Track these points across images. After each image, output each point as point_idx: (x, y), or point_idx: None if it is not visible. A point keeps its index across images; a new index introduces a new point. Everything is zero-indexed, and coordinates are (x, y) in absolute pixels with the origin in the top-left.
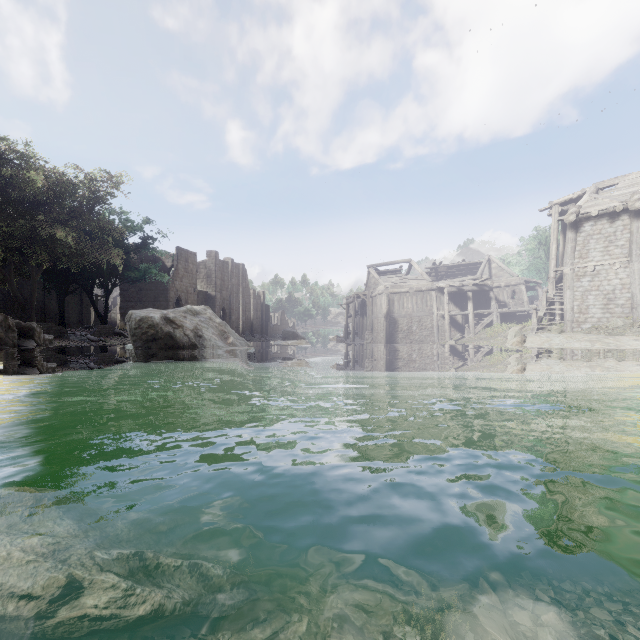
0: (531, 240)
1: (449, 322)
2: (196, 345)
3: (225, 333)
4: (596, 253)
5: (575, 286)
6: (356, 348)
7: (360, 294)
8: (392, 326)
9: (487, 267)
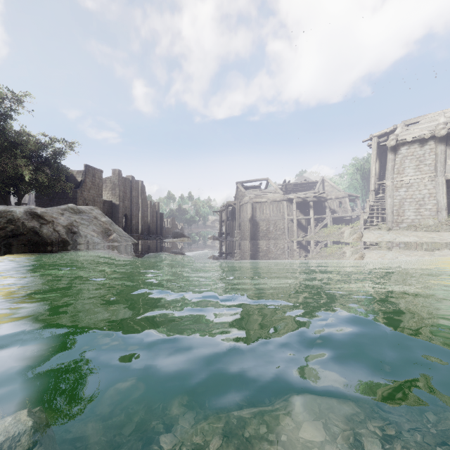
0: (351, 167)
1: (297, 224)
2: (67, 241)
3: (109, 230)
4: (410, 170)
5: (394, 195)
6: (228, 244)
7: (231, 203)
8: (255, 227)
9: (321, 185)
